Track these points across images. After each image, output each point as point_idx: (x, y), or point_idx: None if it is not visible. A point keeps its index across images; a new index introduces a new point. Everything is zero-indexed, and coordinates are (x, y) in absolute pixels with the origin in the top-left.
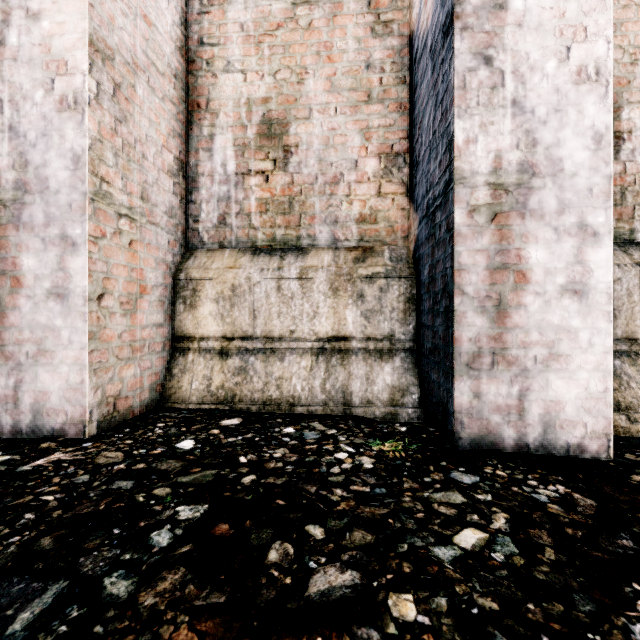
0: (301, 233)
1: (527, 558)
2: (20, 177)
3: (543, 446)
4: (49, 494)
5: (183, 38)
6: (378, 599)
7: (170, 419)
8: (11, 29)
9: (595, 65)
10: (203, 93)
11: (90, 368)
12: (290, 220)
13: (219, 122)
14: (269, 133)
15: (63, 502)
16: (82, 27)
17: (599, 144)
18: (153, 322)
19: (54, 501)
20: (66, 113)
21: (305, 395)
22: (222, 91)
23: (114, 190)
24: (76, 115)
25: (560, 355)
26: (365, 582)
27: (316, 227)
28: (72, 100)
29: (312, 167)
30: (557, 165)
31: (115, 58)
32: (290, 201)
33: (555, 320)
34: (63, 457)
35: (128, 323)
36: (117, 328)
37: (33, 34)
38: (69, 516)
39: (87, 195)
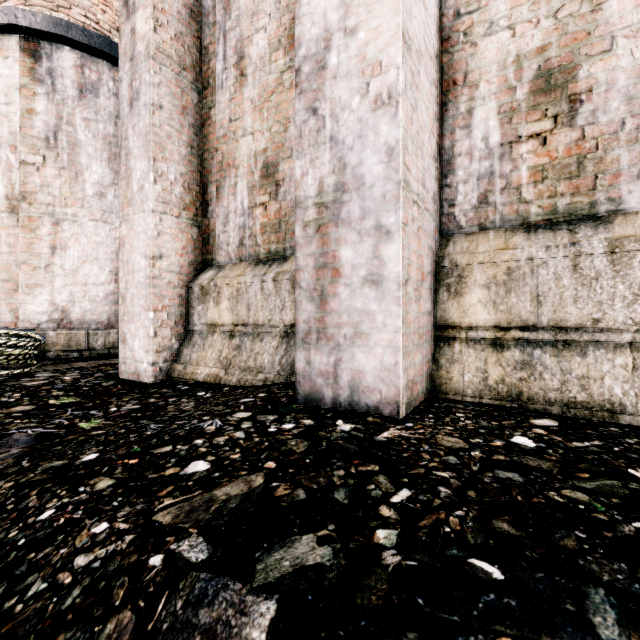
0: (596, 198)
1: None
2: (339, 180)
3: None
4: (437, 470)
5: (439, 18)
6: None
7: (462, 410)
8: (331, 52)
9: None
10: (459, 68)
11: (402, 351)
12: (579, 184)
13: (479, 93)
14: (547, 86)
15: (463, 482)
16: (396, 23)
17: None
18: (426, 310)
19: (452, 479)
20: (380, 110)
21: (630, 401)
22: (483, 58)
23: (411, 178)
24: (390, 109)
25: None
26: None
27: (622, 187)
28: (386, 96)
29: (615, 111)
30: None
31: (411, 47)
32: (579, 161)
33: None
34: (402, 434)
35: (416, 309)
36: (412, 314)
37: (350, 49)
38: (491, 500)
39: (400, 183)
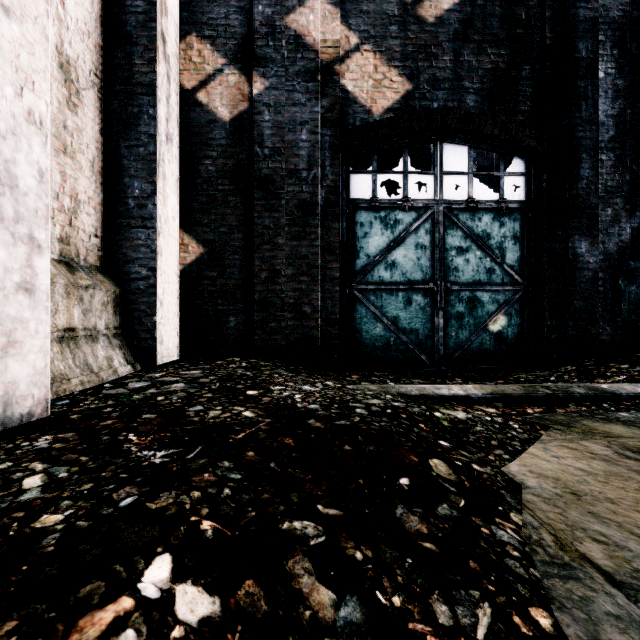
0: None
1: (78, 466)
2: None
3: (4, 424)
4: None
5: None
6: (29, 532)
7: None
8: None
9: (40, 116)
10: None
11: None
12: None
13: None
14: None
15: None
16: None
17: (43, 179)
18: None
19: None
20: None
21: None
22: None
23: None
24: None
25: (17, 342)
26: (3, 539)
27: None
28: None
29: None
30: (14, 180)
31: None
32: None
33: (13, 312)
34: None
35: None
36: None
37: None
38: None
39: None
